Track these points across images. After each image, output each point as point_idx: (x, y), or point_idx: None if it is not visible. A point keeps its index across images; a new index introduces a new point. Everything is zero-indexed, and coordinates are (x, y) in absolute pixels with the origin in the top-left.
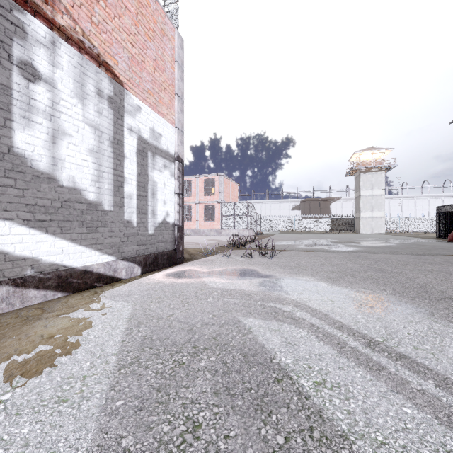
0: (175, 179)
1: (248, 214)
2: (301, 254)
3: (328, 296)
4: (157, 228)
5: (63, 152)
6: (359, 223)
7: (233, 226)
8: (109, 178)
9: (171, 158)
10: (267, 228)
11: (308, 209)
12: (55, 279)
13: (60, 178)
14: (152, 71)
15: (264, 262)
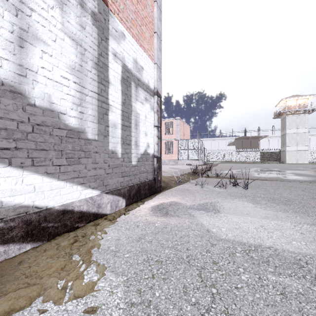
0: (155, 112)
1: (199, 148)
2: (268, 184)
3: None
4: (139, 159)
5: (35, 62)
6: (286, 155)
7: (187, 158)
8: (93, 103)
9: (151, 93)
10: (209, 159)
11: (241, 144)
12: (22, 227)
13: (31, 95)
14: (135, 3)
15: (242, 193)
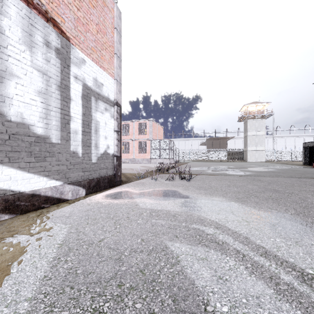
0: (115, 120)
1: (170, 148)
2: (210, 177)
3: (242, 216)
4: (99, 158)
5: (11, 91)
6: (247, 154)
7: (159, 157)
8: (56, 116)
9: (111, 103)
10: (183, 158)
11: (211, 144)
12: (2, 203)
13: (8, 114)
14: (95, 33)
15: (183, 184)
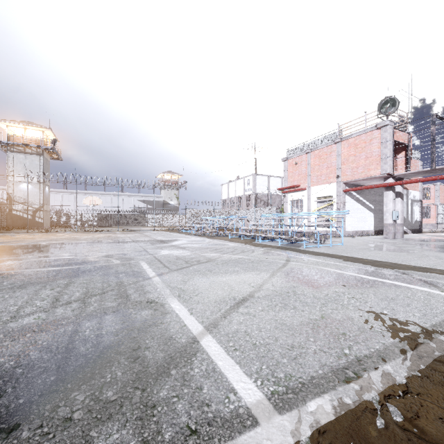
0: (419, 207)
1: None
2: None
3: None
4: (414, 222)
5: None
6: None
7: None
8: (406, 211)
9: (418, 201)
10: None
11: None
12: None
13: None
14: None
15: None
